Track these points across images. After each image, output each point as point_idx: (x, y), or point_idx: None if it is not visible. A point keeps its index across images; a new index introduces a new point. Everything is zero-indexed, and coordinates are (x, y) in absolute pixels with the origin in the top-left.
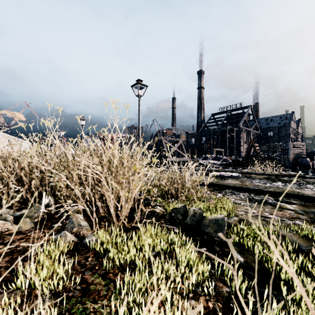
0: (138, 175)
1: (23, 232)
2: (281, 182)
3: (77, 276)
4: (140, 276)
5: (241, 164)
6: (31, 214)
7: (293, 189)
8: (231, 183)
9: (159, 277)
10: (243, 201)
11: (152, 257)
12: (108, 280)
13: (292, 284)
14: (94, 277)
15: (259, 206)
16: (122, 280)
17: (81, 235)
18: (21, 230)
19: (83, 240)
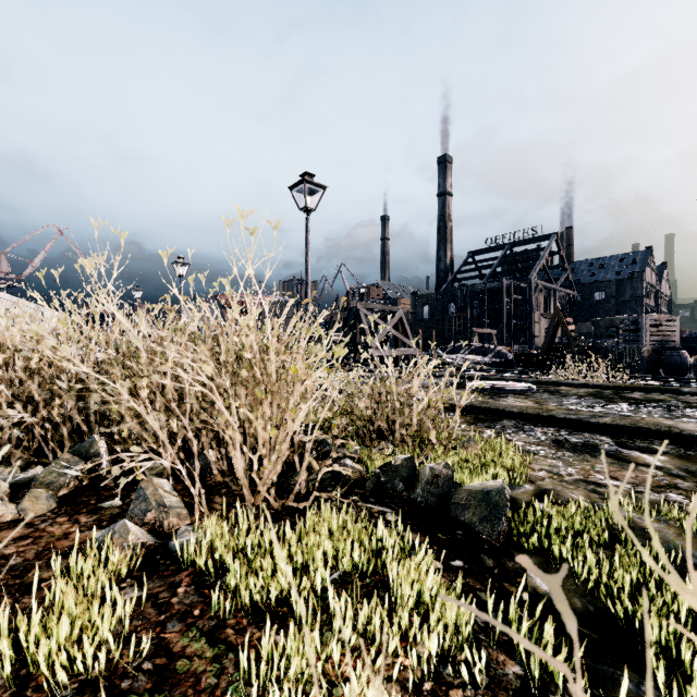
0: (301, 388)
1: (29, 520)
2: (628, 403)
3: (143, 639)
4: (299, 638)
5: (536, 364)
6: (50, 478)
7: (656, 419)
8: (514, 406)
9: (349, 637)
10: (544, 447)
11: (331, 590)
12: (222, 645)
13: (675, 654)
14: (189, 637)
15: (580, 458)
16: (256, 647)
17: (166, 528)
18: (24, 517)
19: (169, 543)
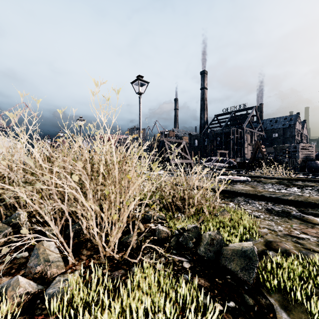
0: (133, 187)
1: None
2: (297, 187)
3: None
4: None
5: (247, 167)
6: None
7: (316, 197)
8: (242, 190)
9: None
10: (262, 213)
11: None
12: None
13: None
14: None
15: (283, 220)
16: None
17: (49, 276)
18: None
19: (45, 292)
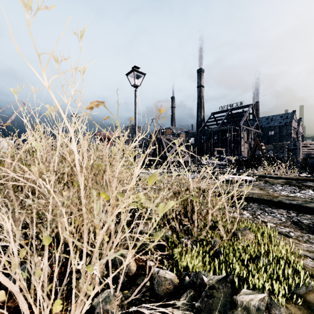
0: (111, 217)
1: None
2: (311, 189)
3: None
4: None
5: (246, 165)
6: None
7: None
8: (253, 193)
9: None
10: (290, 229)
11: None
12: None
13: None
14: None
15: None
16: None
17: None
18: None
19: None
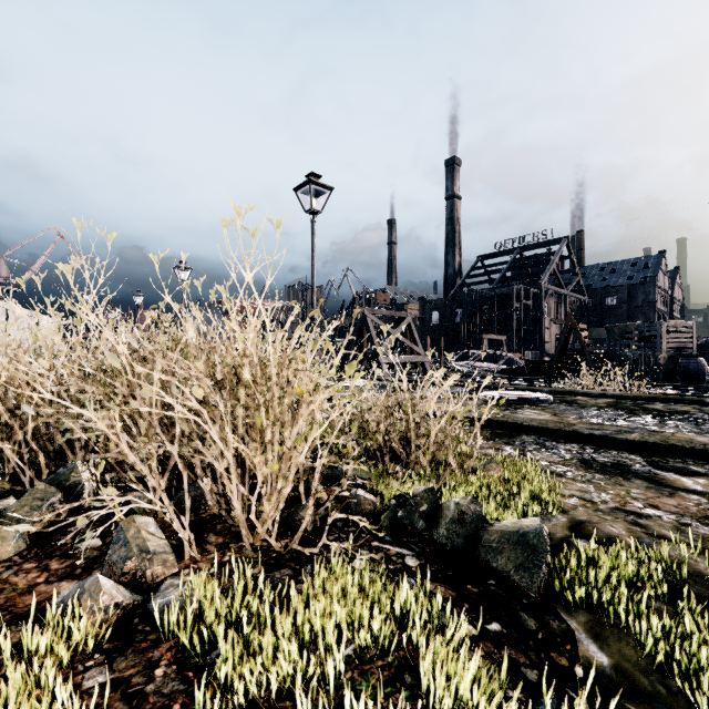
0: (307, 411)
1: None
2: (651, 415)
3: None
4: None
5: (548, 371)
6: (22, 513)
7: (687, 435)
8: (533, 420)
9: None
10: (570, 468)
11: (347, 696)
12: None
13: None
14: None
15: (613, 482)
16: None
17: (149, 579)
18: None
19: (149, 604)
